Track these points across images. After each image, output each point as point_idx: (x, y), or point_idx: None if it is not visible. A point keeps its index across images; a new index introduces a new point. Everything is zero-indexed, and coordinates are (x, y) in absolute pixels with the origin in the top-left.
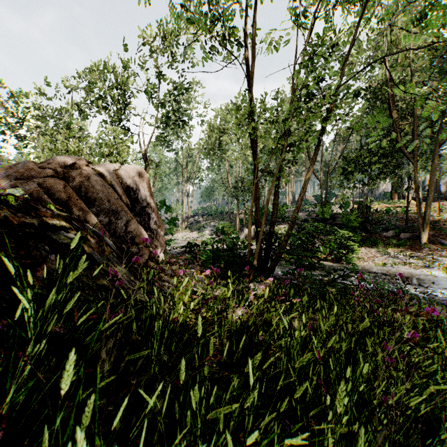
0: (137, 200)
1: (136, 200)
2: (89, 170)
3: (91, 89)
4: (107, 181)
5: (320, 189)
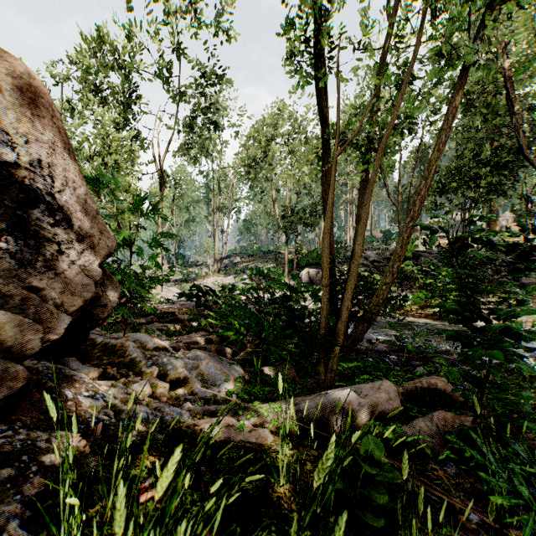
0: None
1: None
2: None
3: (86, 79)
4: None
5: (398, 218)
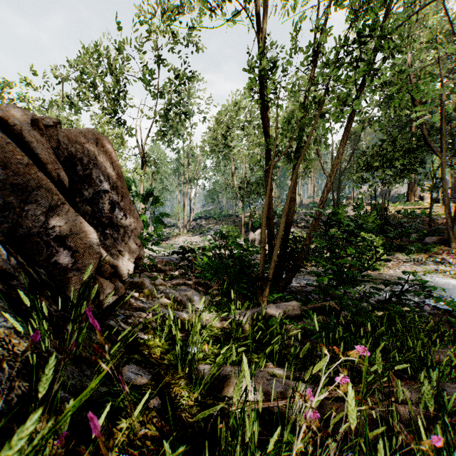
0: (89, 179)
1: (87, 178)
2: None
3: (83, 79)
4: (14, 134)
5: (333, 189)
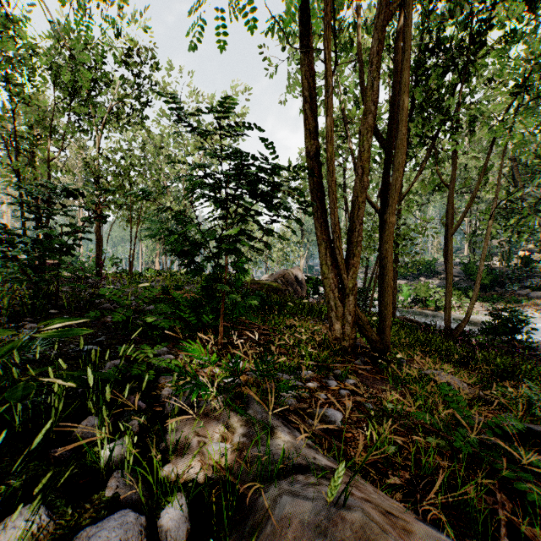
0: (298, 279)
1: (298, 278)
2: (288, 274)
3: None
4: (291, 275)
5: (469, 244)
